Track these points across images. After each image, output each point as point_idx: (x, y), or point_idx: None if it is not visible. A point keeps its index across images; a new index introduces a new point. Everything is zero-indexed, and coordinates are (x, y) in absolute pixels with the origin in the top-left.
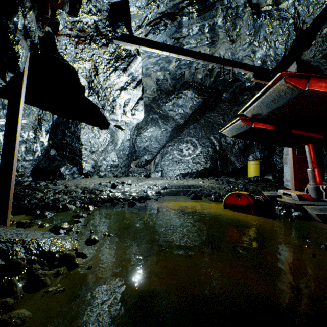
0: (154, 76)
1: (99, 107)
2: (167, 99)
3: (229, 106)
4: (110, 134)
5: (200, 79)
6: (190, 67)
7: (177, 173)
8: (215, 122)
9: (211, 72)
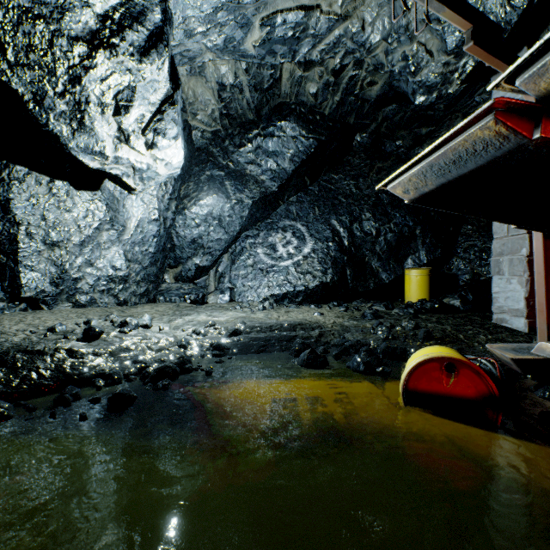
0: (213, 76)
1: (22, 95)
2: (243, 138)
3: (366, 160)
4: (105, 204)
5: (313, 97)
6: (295, 54)
7: (263, 294)
8: (340, 192)
9: (337, 77)
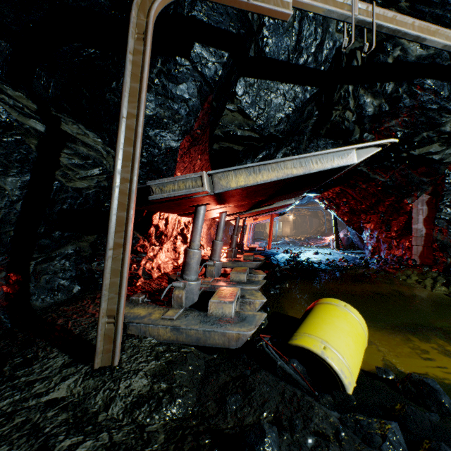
0: None
1: None
2: None
3: None
4: None
5: None
6: None
7: None
8: None
9: None
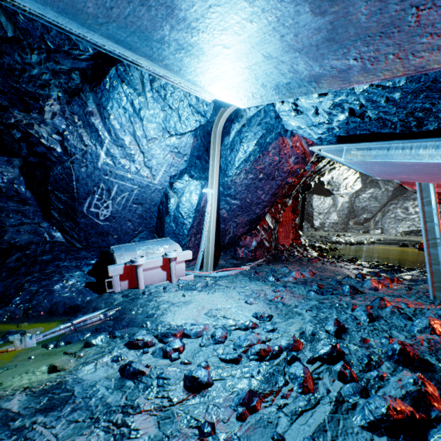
0: None
1: (330, 190)
2: None
3: None
4: (332, 200)
5: None
6: None
7: (399, 231)
8: None
9: None
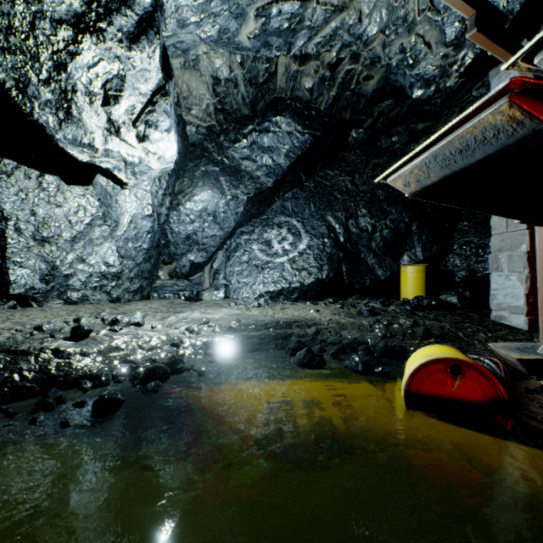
0: (207, 70)
1: (4, 82)
2: (238, 133)
3: (362, 157)
4: (97, 199)
5: (309, 92)
6: (291, 47)
7: (259, 291)
8: (336, 188)
9: (333, 71)
